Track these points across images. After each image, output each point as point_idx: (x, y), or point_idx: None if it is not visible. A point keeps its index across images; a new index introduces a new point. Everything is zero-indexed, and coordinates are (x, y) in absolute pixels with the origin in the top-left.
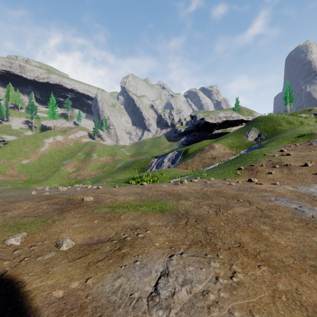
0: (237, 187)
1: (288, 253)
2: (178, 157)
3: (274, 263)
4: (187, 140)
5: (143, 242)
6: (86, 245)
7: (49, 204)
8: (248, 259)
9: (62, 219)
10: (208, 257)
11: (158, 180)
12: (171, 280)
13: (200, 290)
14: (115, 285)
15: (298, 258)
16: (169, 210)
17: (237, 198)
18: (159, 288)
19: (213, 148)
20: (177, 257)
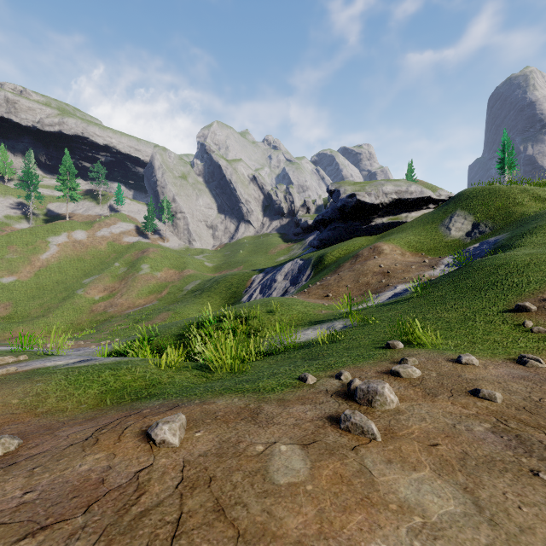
0: None
1: None
2: (303, 272)
3: None
4: (322, 239)
5: None
6: None
7: None
8: None
9: None
10: None
11: (263, 329)
12: None
13: None
14: None
15: None
16: None
17: None
18: None
19: (379, 252)
20: None
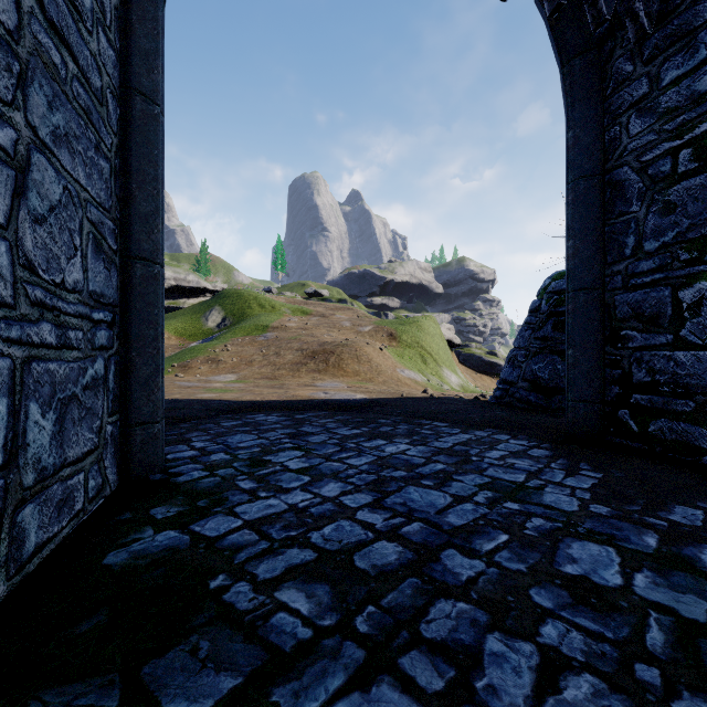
0: None
1: None
2: None
3: None
4: None
5: None
6: None
7: None
8: None
9: None
10: None
11: None
12: None
13: None
14: None
15: None
16: None
17: None
18: None
19: None
20: None
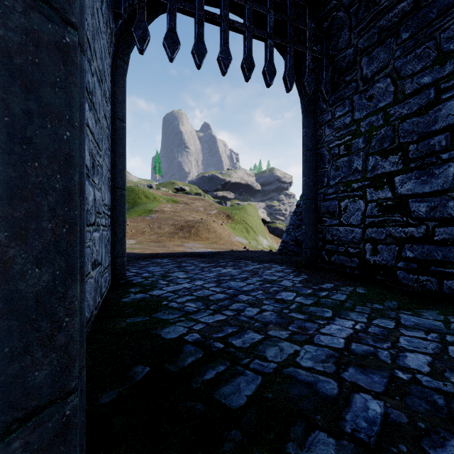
0: None
1: None
2: None
3: None
4: None
5: None
6: None
7: None
8: None
9: None
10: None
11: None
12: None
13: None
14: None
15: None
16: None
17: None
18: None
19: None
20: None
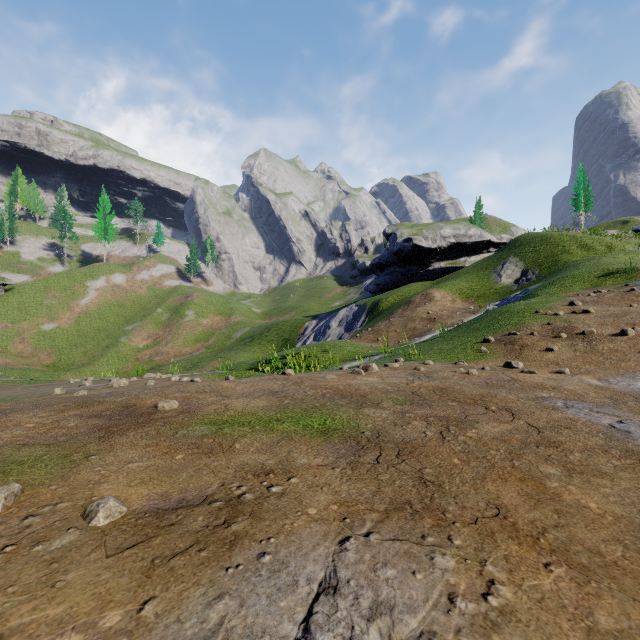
0: (482, 379)
1: (609, 533)
2: (358, 318)
3: (581, 557)
4: (378, 284)
5: (281, 506)
6: (152, 515)
7: (82, 416)
8: (520, 548)
9: (105, 451)
10: (429, 544)
11: (319, 363)
12: (343, 605)
13: (413, 632)
14: (210, 618)
15: (634, 545)
16: (339, 429)
17: (483, 403)
18: (315, 627)
19: (430, 299)
20: (357, 544)
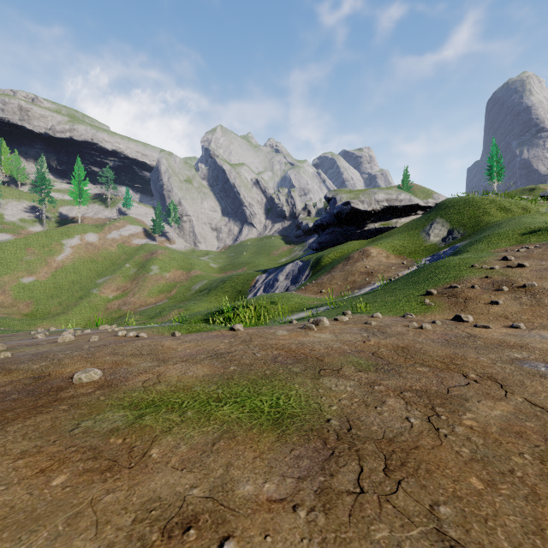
0: (439, 335)
1: None
2: (303, 272)
3: None
4: (320, 242)
5: None
6: None
7: None
8: None
9: None
10: None
11: (268, 314)
12: None
13: None
14: None
15: None
16: (297, 416)
17: (457, 368)
18: None
19: (367, 255)
20: None
